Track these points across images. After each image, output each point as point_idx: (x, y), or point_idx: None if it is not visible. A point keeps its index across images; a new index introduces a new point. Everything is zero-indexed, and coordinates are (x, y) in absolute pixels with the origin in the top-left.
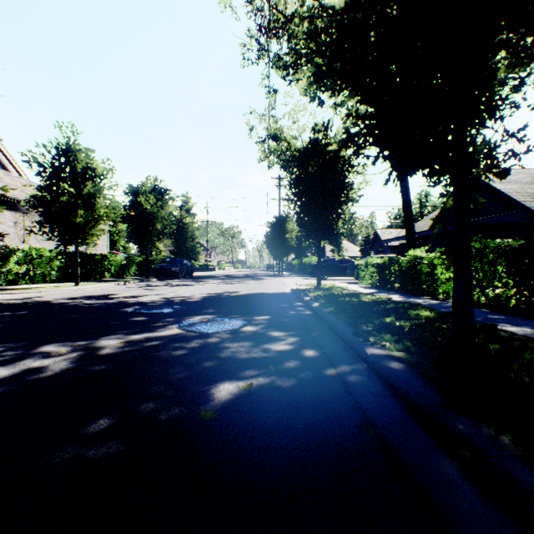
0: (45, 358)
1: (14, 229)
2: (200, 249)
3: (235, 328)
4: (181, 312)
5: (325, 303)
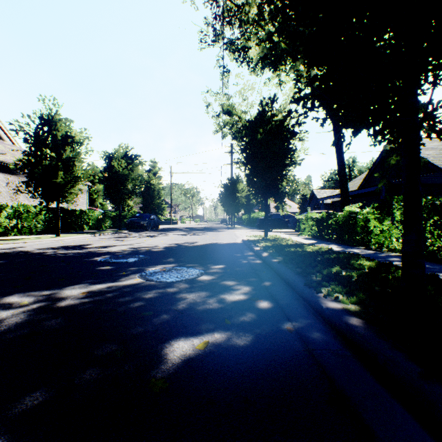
0: (4, 310)
1: (6, 189)
2: (165, 205)
3: (193, 277)
4: (144, 261)
5: (274, 253)
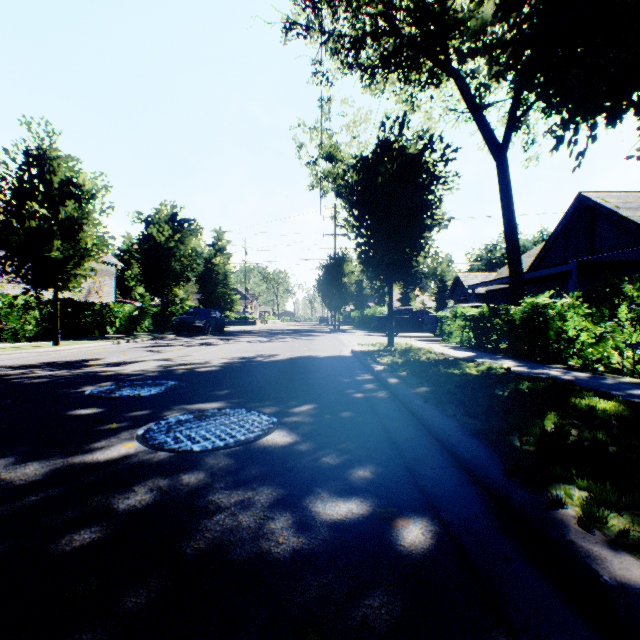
0: None
1: None
2: (236, 297)
3: (251, 437)
4: (171, 395)
5: (409, 377)
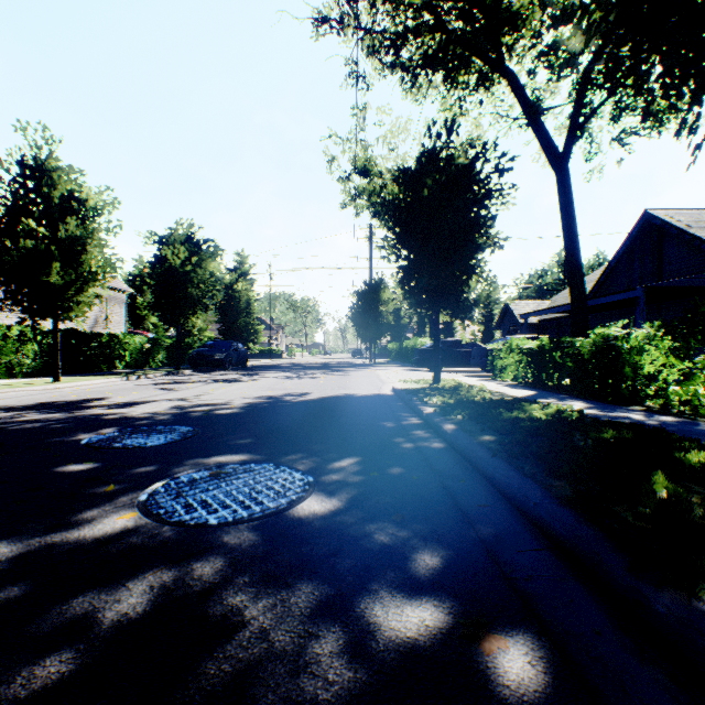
0: None
1: None
2: (261, 327)
3: (282, 503)
4: (184, 445)
5: (467, 422)
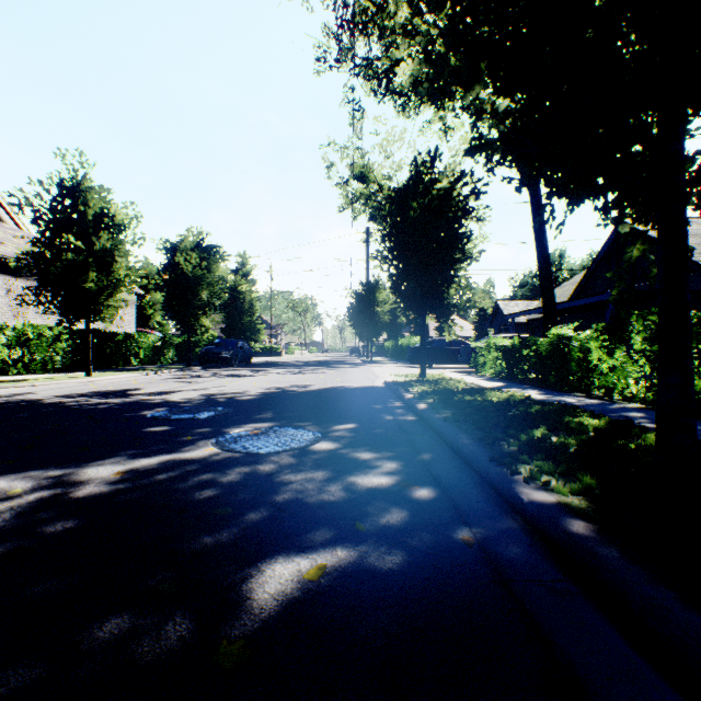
0: None
1: (6, 300)
2: (262, 326)
3: (303, 445)
4: (224, 418)
5: (436, 403)
